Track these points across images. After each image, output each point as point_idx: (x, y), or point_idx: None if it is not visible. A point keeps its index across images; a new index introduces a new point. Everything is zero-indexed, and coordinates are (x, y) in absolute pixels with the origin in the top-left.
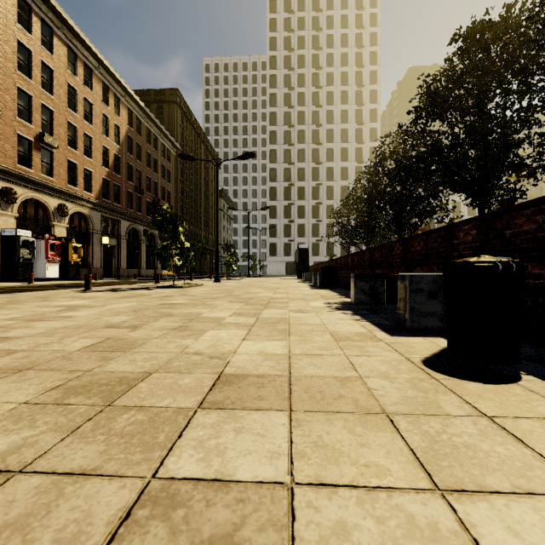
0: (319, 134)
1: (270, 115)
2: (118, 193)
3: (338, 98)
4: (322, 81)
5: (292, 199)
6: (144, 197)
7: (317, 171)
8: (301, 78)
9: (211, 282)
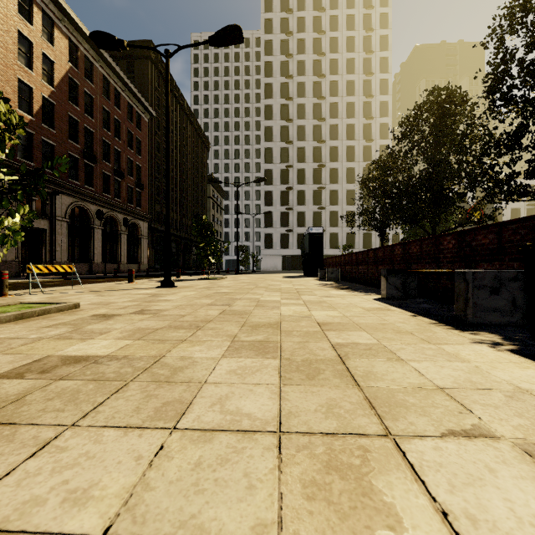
0: (322, 109)
1: (265, 86)
2: (52, 155)
3: (343, 67)
4: (325, 47)
5: (290, 183)
6: (98, 168)
7: (319, 151)
8: (300, 44)
9: (156, 287)
